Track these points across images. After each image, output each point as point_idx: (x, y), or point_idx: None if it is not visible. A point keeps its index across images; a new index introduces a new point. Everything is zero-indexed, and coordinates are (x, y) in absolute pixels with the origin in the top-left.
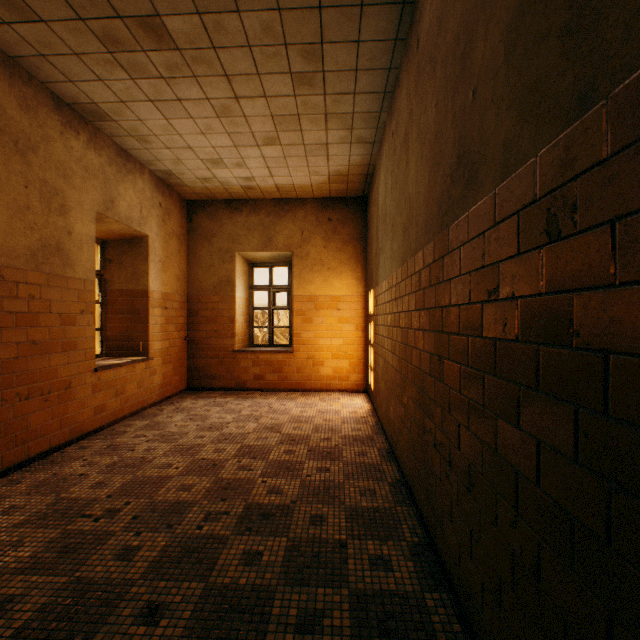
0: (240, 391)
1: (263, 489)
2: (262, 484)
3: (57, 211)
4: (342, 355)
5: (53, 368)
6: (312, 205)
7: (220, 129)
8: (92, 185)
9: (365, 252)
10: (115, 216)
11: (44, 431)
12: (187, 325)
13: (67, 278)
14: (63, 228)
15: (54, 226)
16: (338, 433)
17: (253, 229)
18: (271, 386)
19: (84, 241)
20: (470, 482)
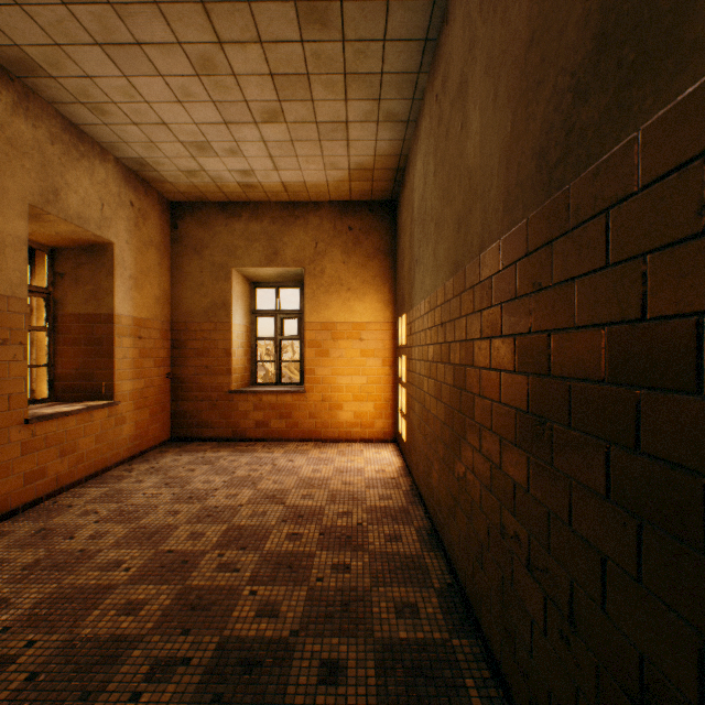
0: (238, 442)
1: (250, 608)
2: (250, 598)
3: None
4: (366, 396)
5: None
6: (328, 210)
7: (202, 95)
8: (21, 166)
9: (394, 269)
10: (60, 213)
11: None
12: (171, 359)
13: None
14: None
15: None
16: (361, 504)
17: (255, 239)
18: (277, 435)
19: (7, 243)
20: (646, 696)
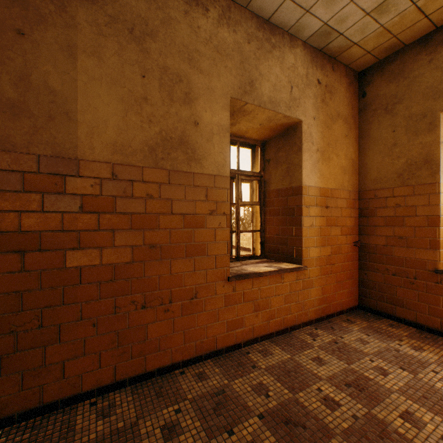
0: None
1: None
2: None
3: (180, 100)
4: None
5: (175, 275)
6: None
7: None
8: (224, 67)
9: None
10: (254, 101)
11: (164, 344)
12: (357, 228)
13: (192, 174)
14: (187, 119)
15: (176, 117)
16: None
17: None
18: None
19: (214, 132)
20: None
